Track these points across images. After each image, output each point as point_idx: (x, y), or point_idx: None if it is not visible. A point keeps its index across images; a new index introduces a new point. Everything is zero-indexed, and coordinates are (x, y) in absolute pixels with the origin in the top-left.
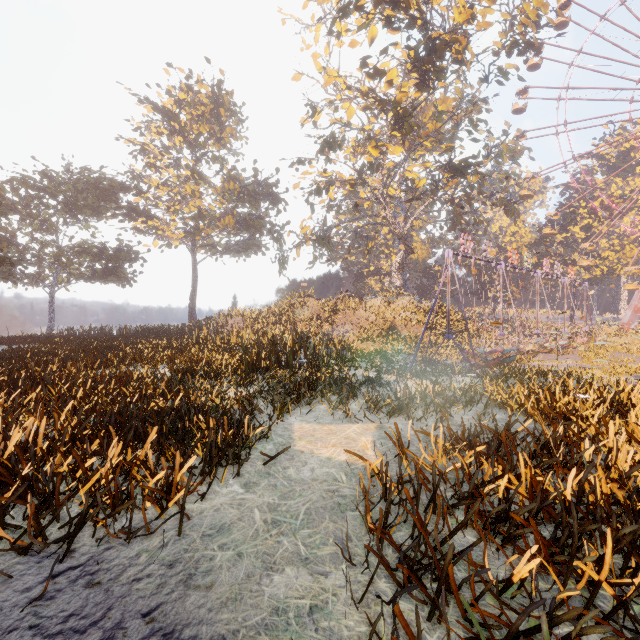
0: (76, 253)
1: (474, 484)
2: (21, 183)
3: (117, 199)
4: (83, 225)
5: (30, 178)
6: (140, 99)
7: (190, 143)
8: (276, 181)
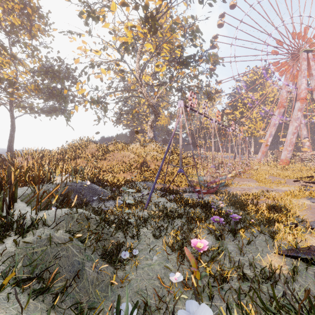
0: None
1: None
2: None
3: None
4: None
5: None
6: None
7: (3, 29)
8: (75, 68)
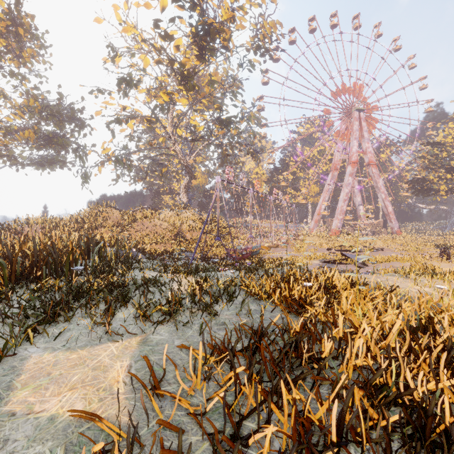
0: None
1: (234, 425)
2: None
3: None
4: None
5: None
6: None
7: None
8: (82, 108)
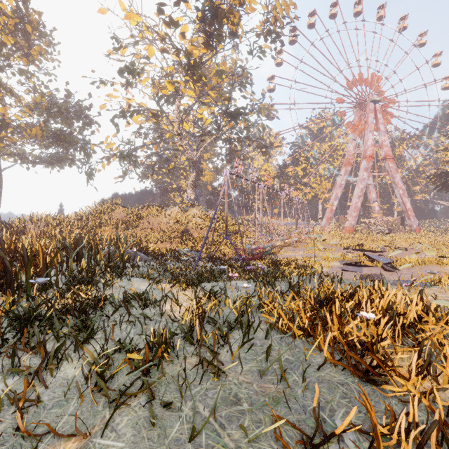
0: None
1: None
2: None
3: None
4: None
5: None
6: None
7: None
8: (89, 105)
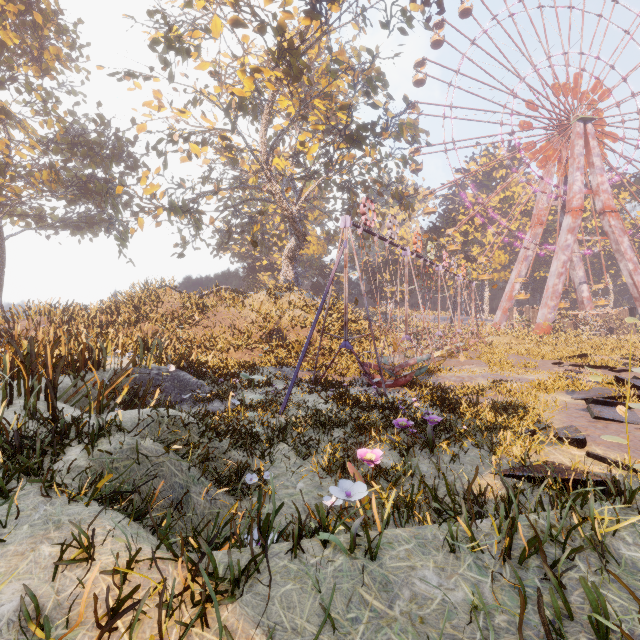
0: None
1: None
2: None
3: None
4: None
5: None
6: None
7: None
8: (134, 138)
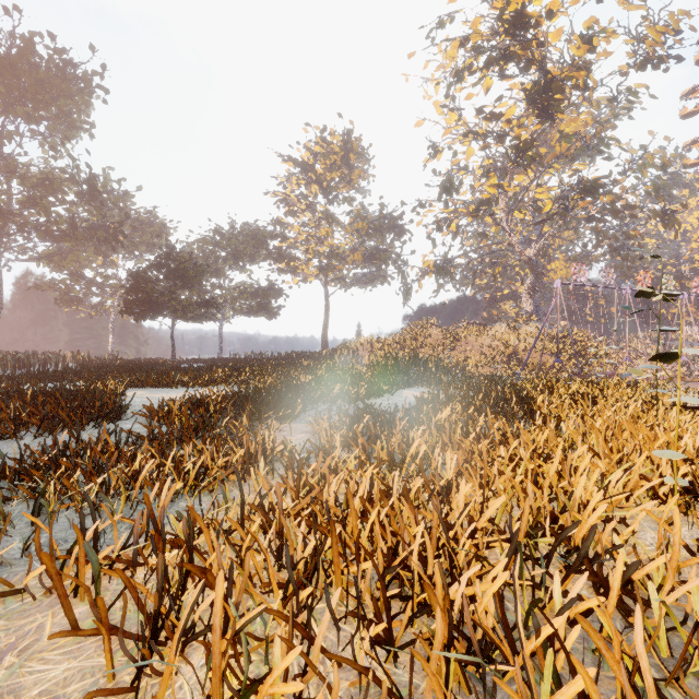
0: (239, 294)
1: None
2: (204, 242)
3: (267, 246)
4: (242, 270)
5: (210, 237)
6: (285, 159)
7: (324, 189)
8: (401, 213)
